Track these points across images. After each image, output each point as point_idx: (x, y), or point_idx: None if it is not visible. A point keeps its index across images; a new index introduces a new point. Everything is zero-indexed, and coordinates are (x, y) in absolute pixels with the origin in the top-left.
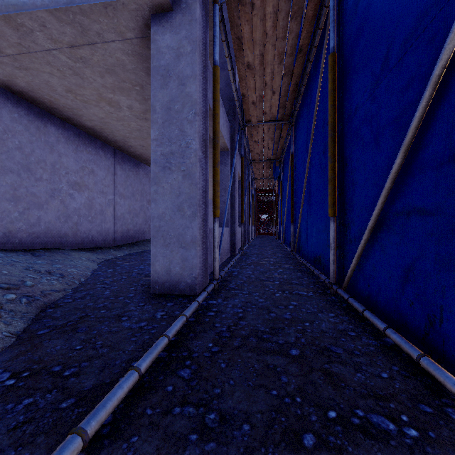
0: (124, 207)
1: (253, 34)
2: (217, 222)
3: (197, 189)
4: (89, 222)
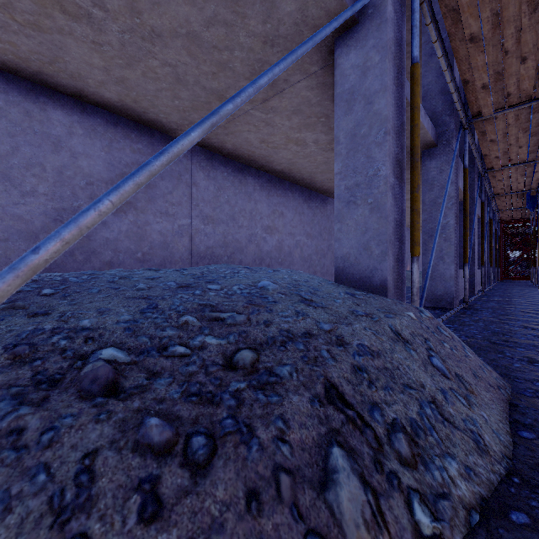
0: None
1: (496, 127)
2: (467, 266)
3: (454, 247)
4: None
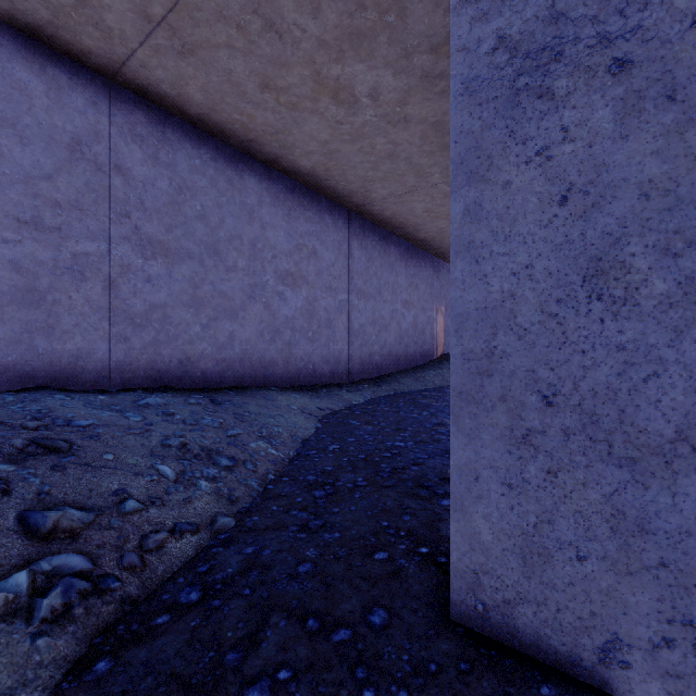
0: (364, 313)
1: None
2: None
3: None
4: (308, 341)
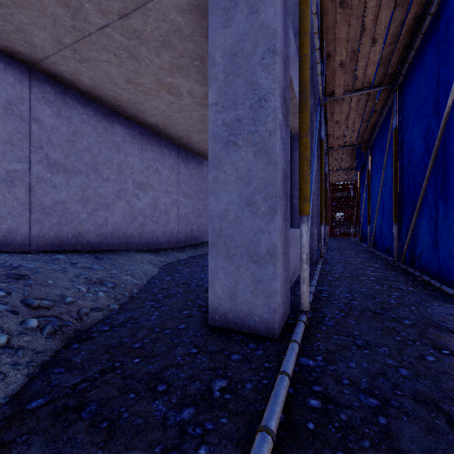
0: (187, 206)
1: None
2: (307, 223)
3: (276, 171)
4: (153, 223)
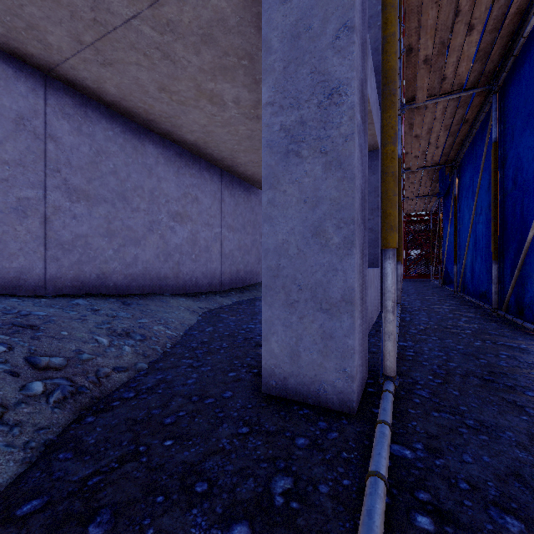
0: (232, 242)
1: None
2: (393, 260)
3: (354, 189)
4: (192, 262)
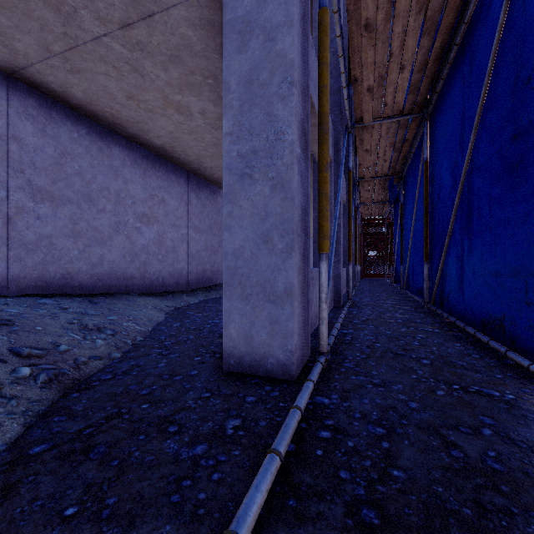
0: (199, 243)
1: None
2: (326, 261)
3: (294, 207)
4: (159, 262)
